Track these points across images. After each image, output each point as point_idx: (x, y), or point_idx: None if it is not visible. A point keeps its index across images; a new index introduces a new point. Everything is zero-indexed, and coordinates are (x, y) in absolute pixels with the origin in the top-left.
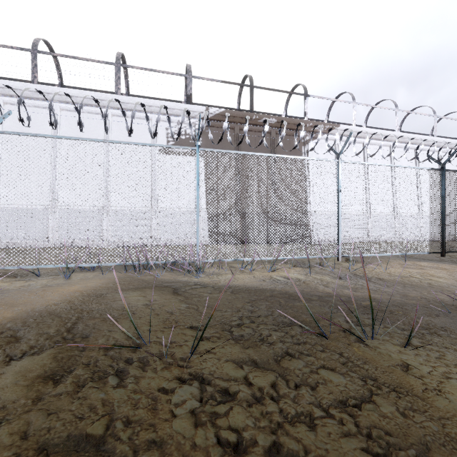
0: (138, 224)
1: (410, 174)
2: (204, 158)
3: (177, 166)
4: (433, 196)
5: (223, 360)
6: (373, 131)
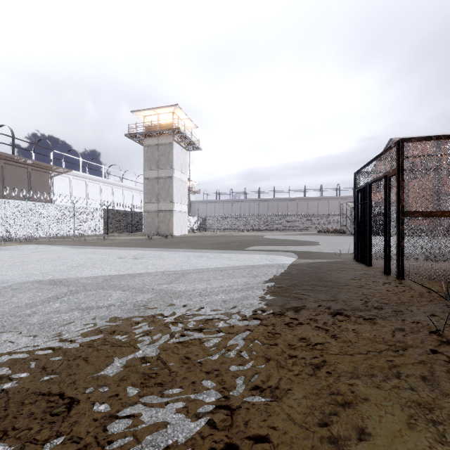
0: (5, 226)
1: (98, 210)
2: (29, 204)
3: (19, 207)
4: (104, 217)
5: (63, 242)
6: (91, 176)
